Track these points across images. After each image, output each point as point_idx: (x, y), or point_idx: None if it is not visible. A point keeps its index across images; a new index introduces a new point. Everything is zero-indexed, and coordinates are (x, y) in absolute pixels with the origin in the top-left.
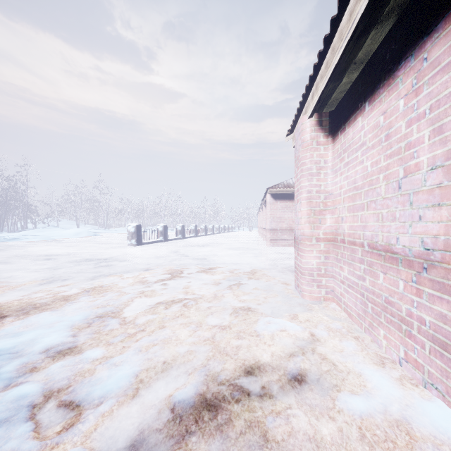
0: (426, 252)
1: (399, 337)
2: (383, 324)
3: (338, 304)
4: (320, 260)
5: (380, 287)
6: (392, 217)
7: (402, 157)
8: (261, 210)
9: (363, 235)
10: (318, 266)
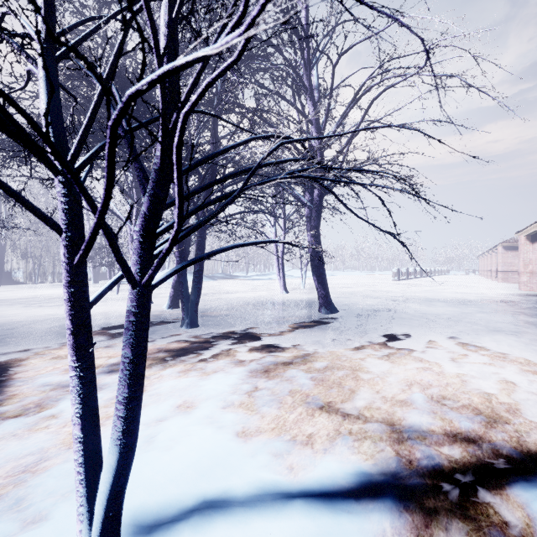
0: None
1: None
2: None
3: (533, 290)
4: (527, 279)
5: None
6: None
7: None
8: (488, 255)
9: (536, 271)
10: (526, 281)
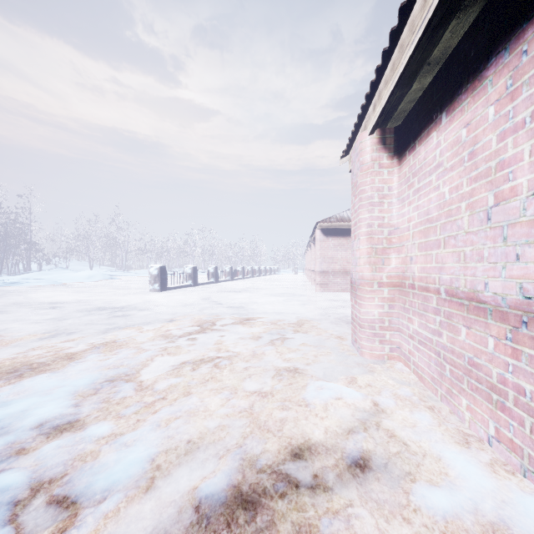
0: (527, 302)
1: (487, 410)
2: (466, 392)
3: (406, 364)
4: (383, 309)
5: (462, 344)
6: (479, 256)
7: (492, 180)
8: (309, 248)
9: (440, 279)
10: (380, 317)
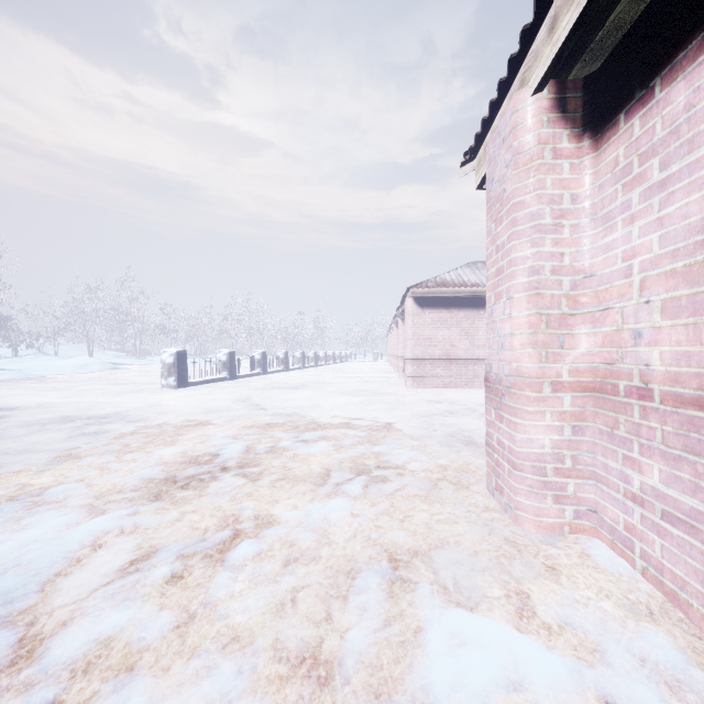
0: None
1: None
2: None
3: (617, 551)
4: (561, 435)
5: None
6: None
7: None
8: (395, 326)
9: None
10: (555, 451)
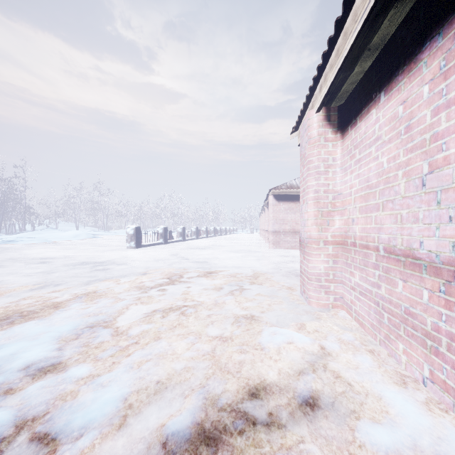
0: None
1: (422, 354)
2: (403, 337)
3: (348, 312)
4: (328, 264)
5: (399, 296)
6: (414, 218)
7: (427, 150)
8: (263, 212)
9: (378, 238)
10: (326, 271)
